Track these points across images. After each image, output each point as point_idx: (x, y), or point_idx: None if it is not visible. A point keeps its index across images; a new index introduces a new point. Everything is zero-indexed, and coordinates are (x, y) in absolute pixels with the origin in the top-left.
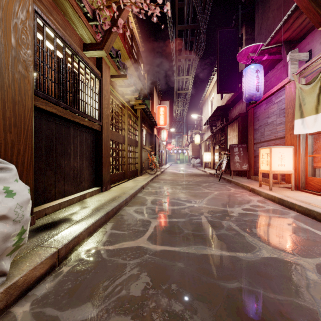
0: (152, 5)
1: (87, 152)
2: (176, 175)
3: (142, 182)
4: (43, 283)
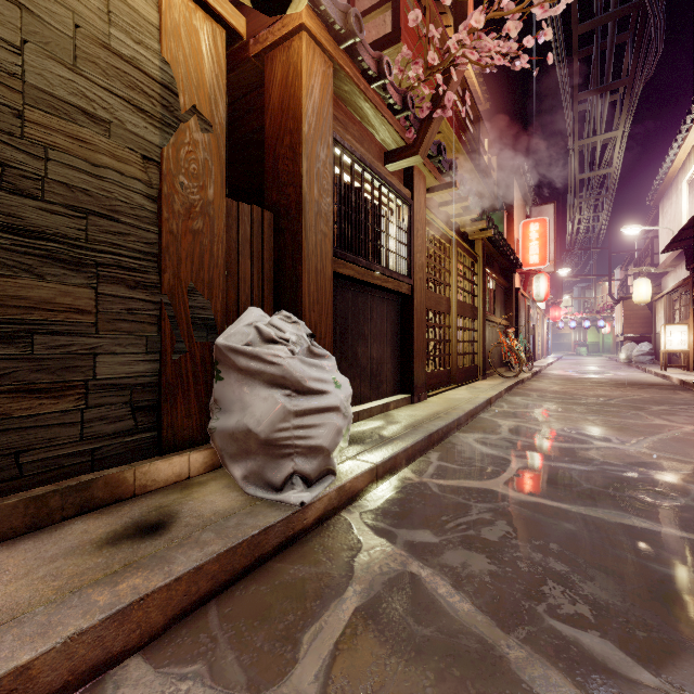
0: (511, 46)
1: (389, 333)
2: (572, 382)
3: (487, 392)
4: (364, 499)
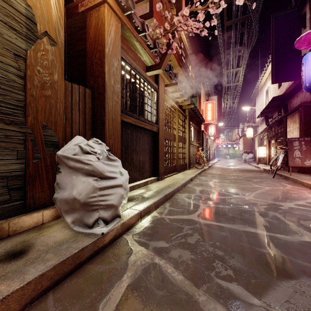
0: (200, 25)
1: (148, 149)
2: (224, 170)
3: (190, 175)
4: (135, 228)
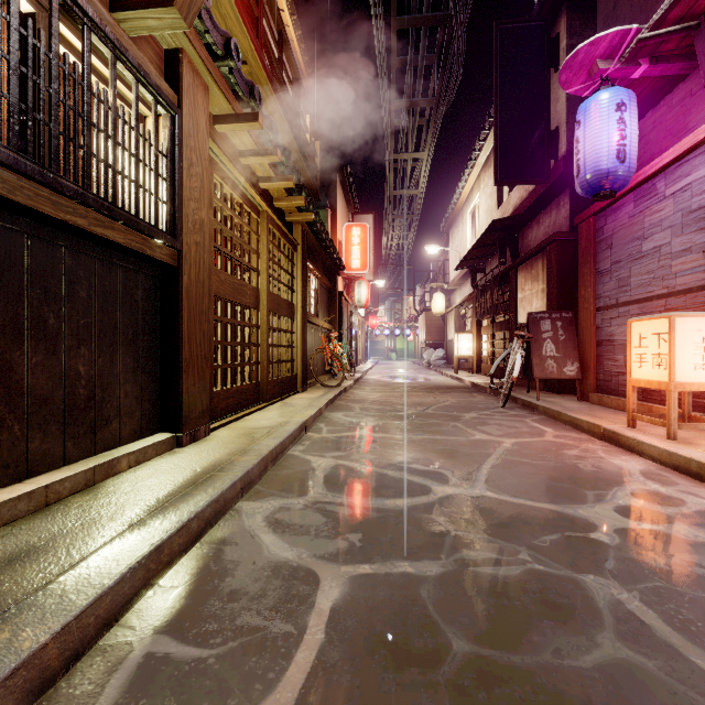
0: None
1: (130, 329)
2: (391, 388)
3: (303, 412)
4: None
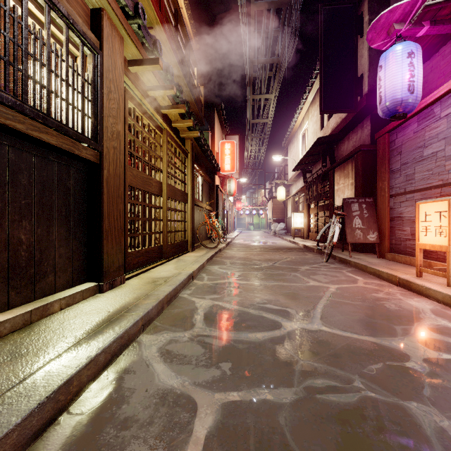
0: None
1: (63, 208)
2: (250, 249)
3: (191, 266)
4: None
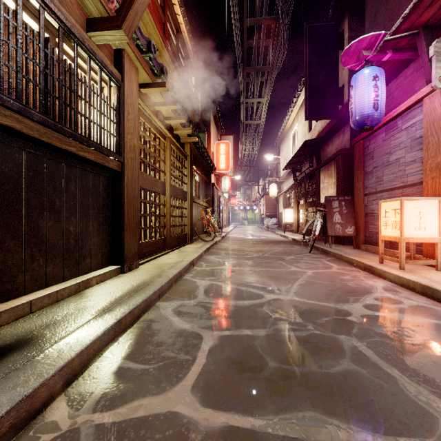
0: None
1: (96, 207)
2: (243, 242)
3: (191, 255)
4: None
